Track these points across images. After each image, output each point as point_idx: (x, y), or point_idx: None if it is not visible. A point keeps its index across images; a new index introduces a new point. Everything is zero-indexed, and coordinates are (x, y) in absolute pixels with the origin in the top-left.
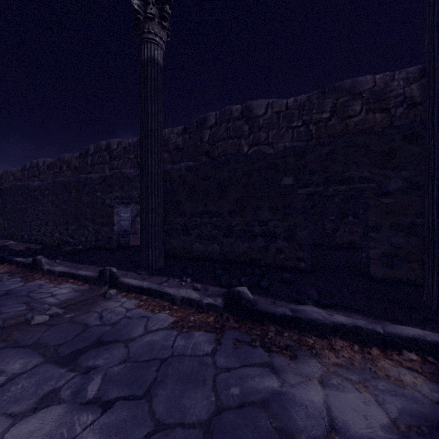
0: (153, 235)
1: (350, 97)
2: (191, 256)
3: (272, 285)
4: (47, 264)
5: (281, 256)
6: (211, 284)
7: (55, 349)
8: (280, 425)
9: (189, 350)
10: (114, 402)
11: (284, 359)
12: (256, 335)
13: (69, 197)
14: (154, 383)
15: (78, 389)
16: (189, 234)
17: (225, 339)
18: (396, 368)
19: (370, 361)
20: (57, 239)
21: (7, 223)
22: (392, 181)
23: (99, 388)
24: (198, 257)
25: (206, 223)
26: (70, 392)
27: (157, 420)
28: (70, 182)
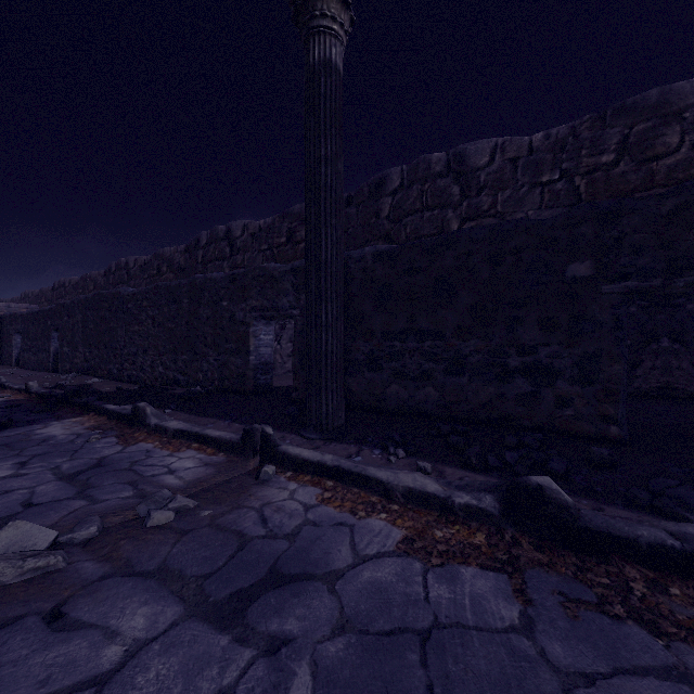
0: (328, 371)
1: (657, 120)
2: (384, 407)
3: (573, 470)
4: (154, 416)
5: (566, 411)
6: (446, 462)
7: (198, 585)
8: None
9: (467, 612)
10: None
11: None
12: (602, 586)
13: (179, 311)
14: None
15: None
16: (380, 369)
17: (534, 592)
18: None
19: None
20: (160, 376)
21: (88, 351)
22: None
23: None
24: (397, 410)
25: (411, 350)
26: None
27: None
28: (180, 286)
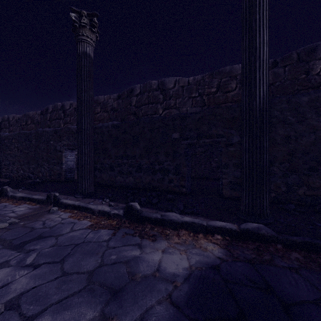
0: (85, 171)
1: (229, 78)
2: (115, 185)
3: (160, 202)
4: (11, 192)
5: (171, 184)
6: (122, 202)
7: (10, 241)
8: (131, 270)
9: (95, 239)
10: (42, 265)
11: (149, 241)
12: (138, 230)
13: (30, 145)
14: (68, 255)
15: (21, 260)
16: (114, 170)
17: (119, 233)
18: (207, 243)
19: (196, 240)
20: (21, 175)
21: None
22: (235, 137)
23: (34, 259)
24: (119, 186)
25: (125, 163)
26: (16, 261)
27: (64, 271)
28: (31, 133)
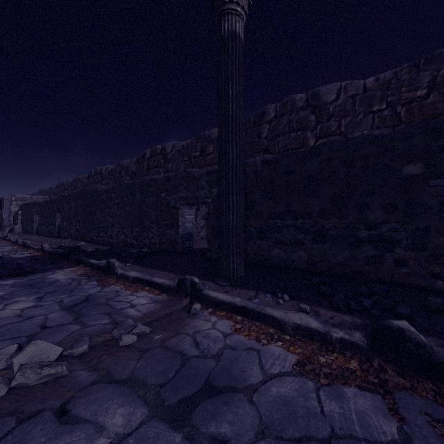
0: (234, 240)
1: None
2: (269, 264)
3: (415, 314)
4: (120, 268)
5: (403, 269)
6: (319, 305)
7: (156, 392)
8: None
9: (355, 425)
10: None
11: None
12: None
13: (133, 200)
14: None
15: None
16: (266, 238)
17: (405, 411)
18: None
19: None
20: (122, 241)
21: (78, 225)
22: None
23: None
24: (278, 266)
25: (288, 225)
26: None
27: None
28: (134, 184)
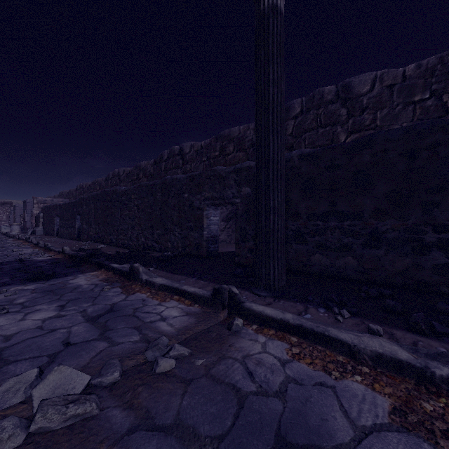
0: (275, 244)
1: None
2: (309, 271)
3: None
4: (145, 273)
5: None
6: (391, 324)
7: (214, 448)
8: None
9: None
10: None
11: None
12: None
13: (154, 201)
14: None
15: None
16: (305, 242)
17: None
18: None
19: None
20: (142, 244)
21: (98, 227)
22: None
23: None
24: (320, 273)
25: (332, 227)
26: None
27: None
28: (155, 184)
